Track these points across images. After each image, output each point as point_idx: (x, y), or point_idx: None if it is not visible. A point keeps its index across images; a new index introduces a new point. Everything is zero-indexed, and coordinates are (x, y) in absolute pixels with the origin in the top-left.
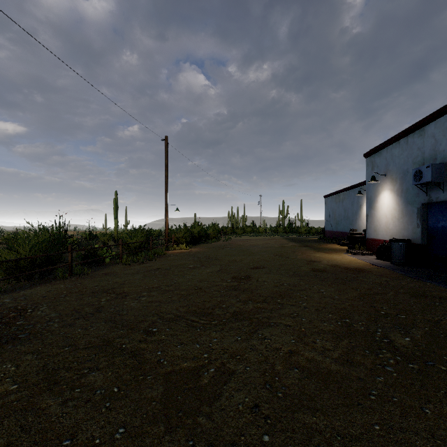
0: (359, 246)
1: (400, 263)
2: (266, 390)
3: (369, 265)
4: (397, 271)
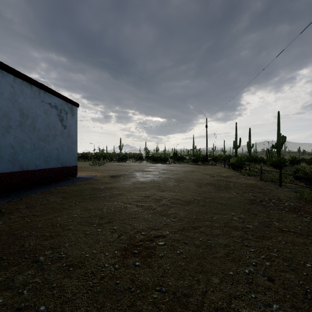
0: None
1: None
2: (154, 190)
3: None
4: None
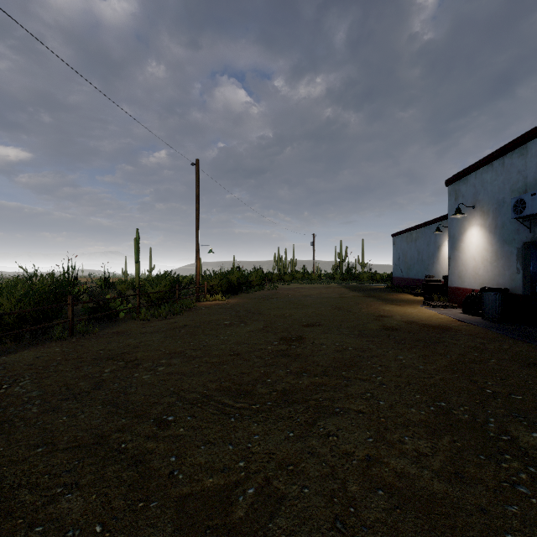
0: (438, 297)
1: (495, 319)
2: (336, 532)
3: (454, 321)
4: (493, 329)
